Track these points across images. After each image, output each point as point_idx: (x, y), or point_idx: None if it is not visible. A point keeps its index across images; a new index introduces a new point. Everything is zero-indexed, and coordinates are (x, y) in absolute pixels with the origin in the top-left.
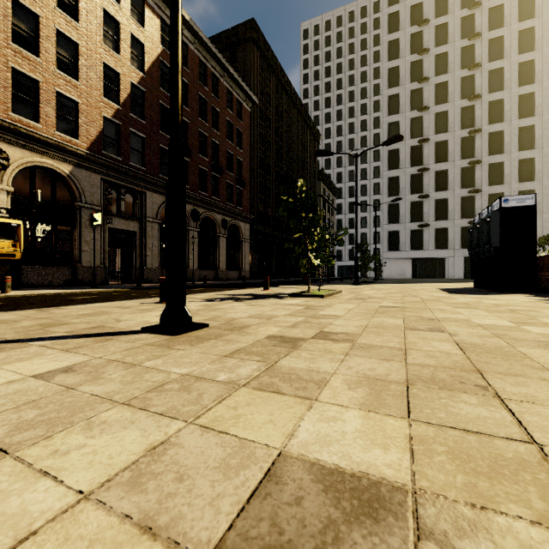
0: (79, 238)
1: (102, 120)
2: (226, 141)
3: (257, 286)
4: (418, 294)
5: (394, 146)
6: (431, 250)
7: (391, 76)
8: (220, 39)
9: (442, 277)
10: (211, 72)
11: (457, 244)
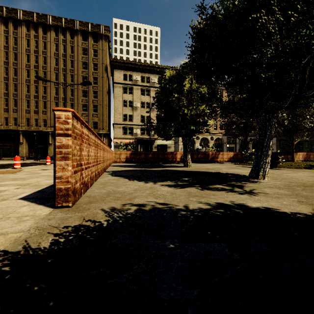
0: (223, 150)
1: None
2: None
3: None
4: None
5: None
6: None
7: None
8: None
9: None
10: None
11: None
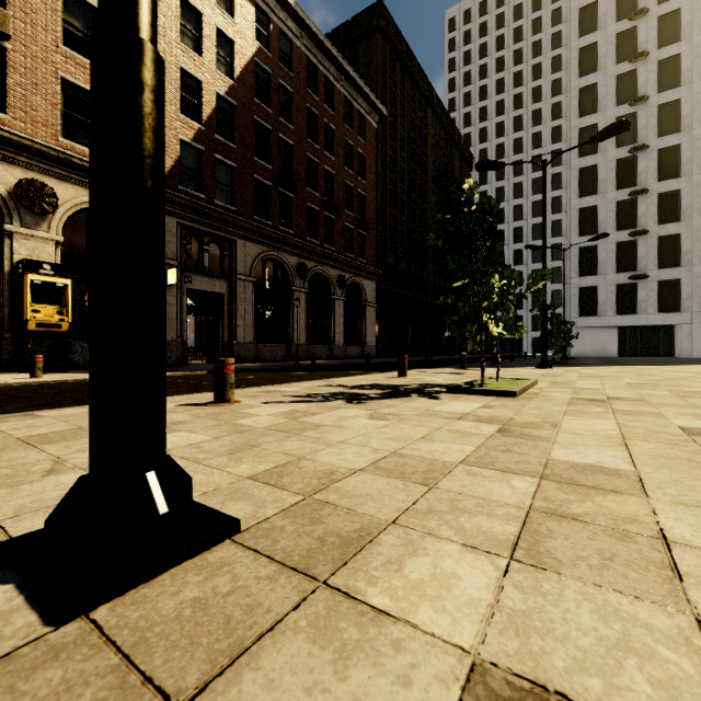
0: None
1: (179, 145)
2: (343, 169)
3: (387, 368)
4: (700, 391)
5: (588, 161)
6: (652, 314)
7: (584, 59)
8: (336, 36)
9: (668, 355)
10: (323, 76)
11: (697, 303)
